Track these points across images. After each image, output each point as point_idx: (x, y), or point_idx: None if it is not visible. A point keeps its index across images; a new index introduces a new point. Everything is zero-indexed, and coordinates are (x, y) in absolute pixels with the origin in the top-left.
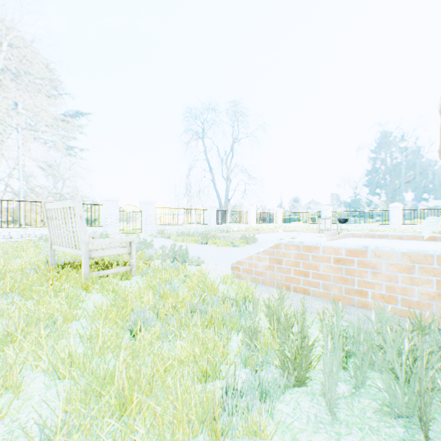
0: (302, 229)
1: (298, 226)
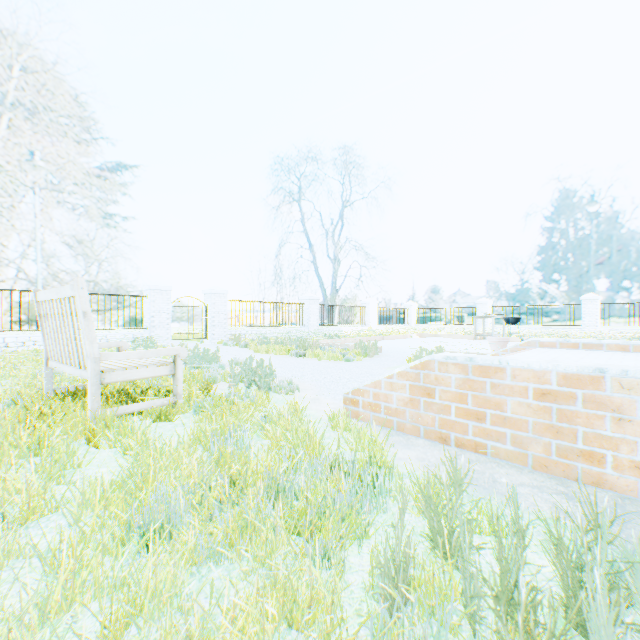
0: (448, 334)
1: (440, 328)
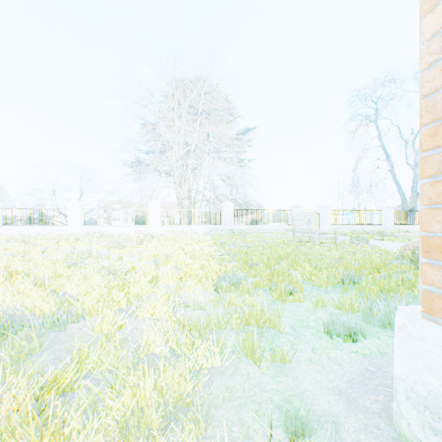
0: None
1: None
